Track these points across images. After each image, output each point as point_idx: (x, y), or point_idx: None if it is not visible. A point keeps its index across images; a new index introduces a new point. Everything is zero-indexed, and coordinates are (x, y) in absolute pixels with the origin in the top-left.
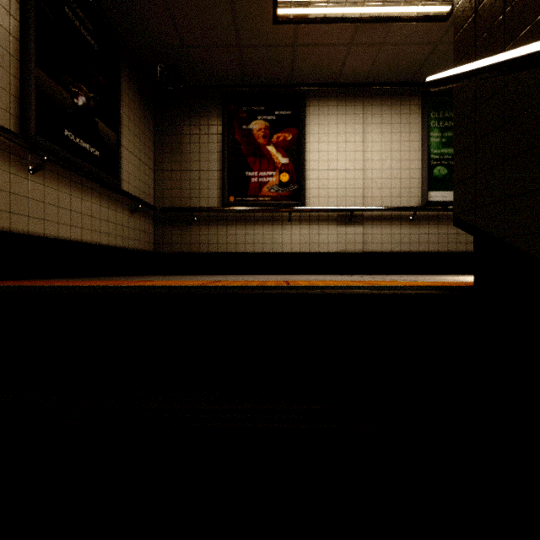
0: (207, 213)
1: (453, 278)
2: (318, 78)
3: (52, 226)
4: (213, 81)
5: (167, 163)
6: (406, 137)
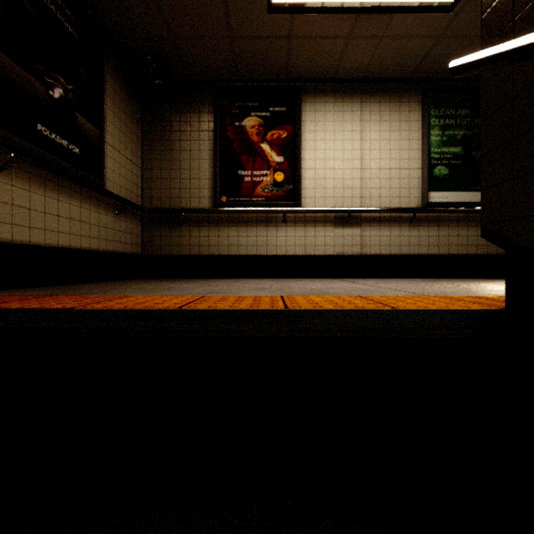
0: (198, 213)
1: (461, 286)
2: (314, 73)
3: (23, 231)
4: (205, 75)
5: (156, 161)
6: (405, 136)
